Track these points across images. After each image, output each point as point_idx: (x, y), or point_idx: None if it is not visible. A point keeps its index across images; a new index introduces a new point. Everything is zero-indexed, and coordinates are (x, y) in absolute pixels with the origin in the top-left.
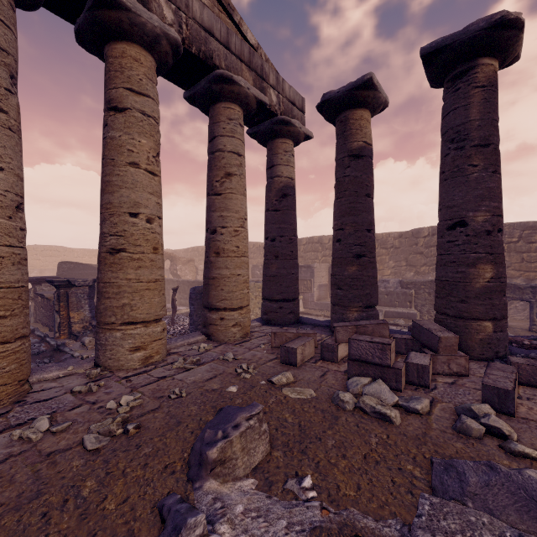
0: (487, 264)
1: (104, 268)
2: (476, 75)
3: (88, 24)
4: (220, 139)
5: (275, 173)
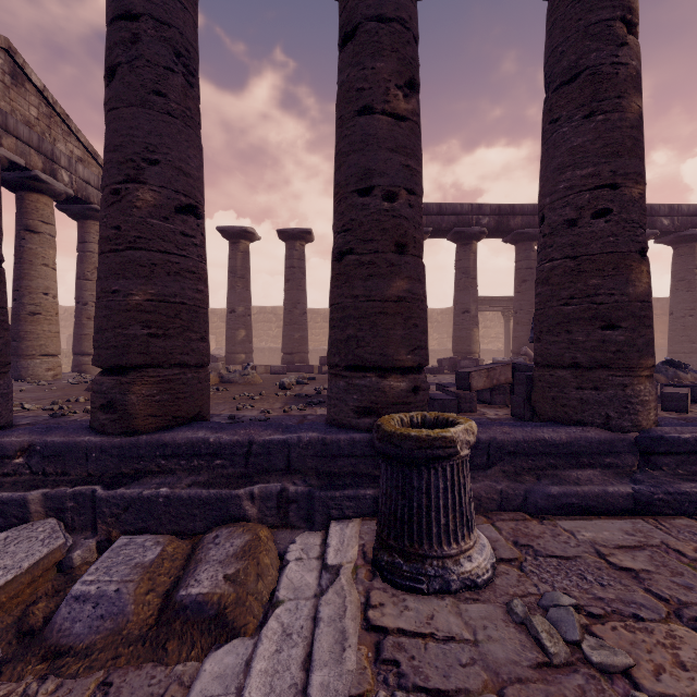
0: (243, 330)
1: (25, 323)
2: (239, 246)
3: (14, 181)
4: (91, 245)
5: None
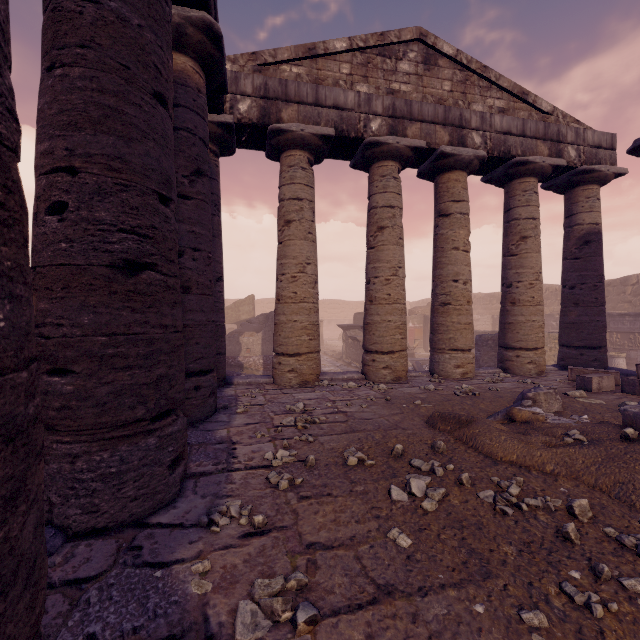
0: None
1: (437, 315)
2: None
3: (428, 169)
4: (515, 210)
5: (574, 222)
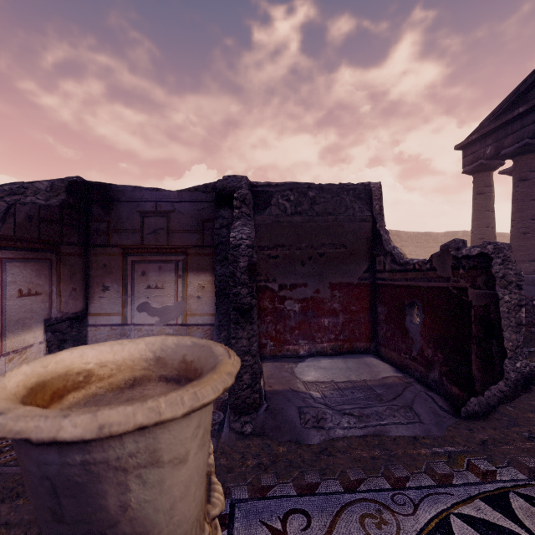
0: None
1: None
2: None
3: None
4: None
5: (493, 190)
